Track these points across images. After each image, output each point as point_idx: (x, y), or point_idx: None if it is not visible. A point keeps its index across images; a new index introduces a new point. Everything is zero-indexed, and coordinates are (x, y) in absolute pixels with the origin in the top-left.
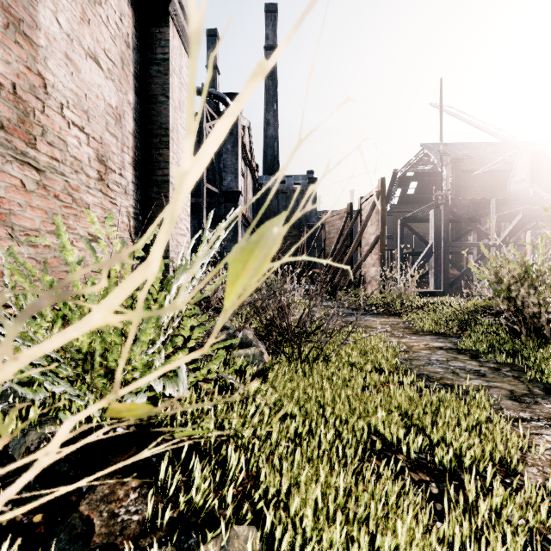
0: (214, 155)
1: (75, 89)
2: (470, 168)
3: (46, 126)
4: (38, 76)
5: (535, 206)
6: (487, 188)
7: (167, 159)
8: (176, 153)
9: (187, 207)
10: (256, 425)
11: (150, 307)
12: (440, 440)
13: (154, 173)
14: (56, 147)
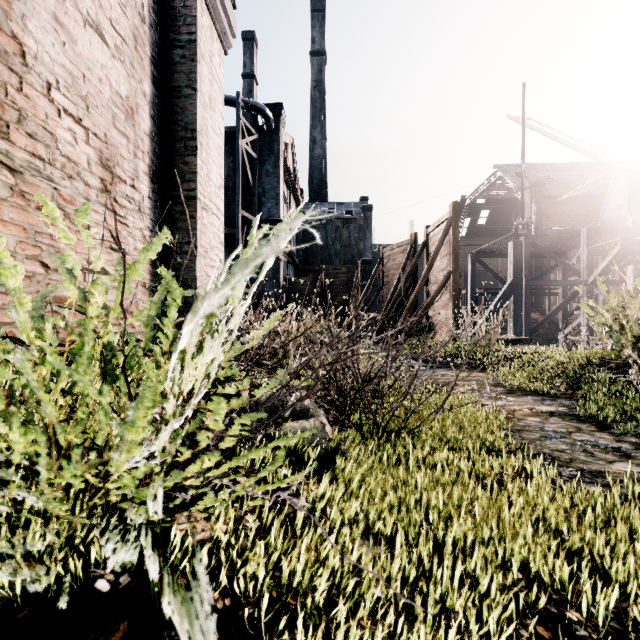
0: (252, 177)
1: (68, 65)
2: (553, 193)
3: (24, 110)
4: (12, 39)
5: (630, 237)
6: (573, 216)
7: (194, 169)
8: (206, 163)
9: (219, 232)
10: (335, 568)
11: (160, 365)
12: (637, 587)
13: (177, 187)
14: (40, 141)
